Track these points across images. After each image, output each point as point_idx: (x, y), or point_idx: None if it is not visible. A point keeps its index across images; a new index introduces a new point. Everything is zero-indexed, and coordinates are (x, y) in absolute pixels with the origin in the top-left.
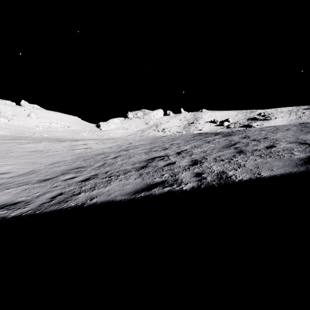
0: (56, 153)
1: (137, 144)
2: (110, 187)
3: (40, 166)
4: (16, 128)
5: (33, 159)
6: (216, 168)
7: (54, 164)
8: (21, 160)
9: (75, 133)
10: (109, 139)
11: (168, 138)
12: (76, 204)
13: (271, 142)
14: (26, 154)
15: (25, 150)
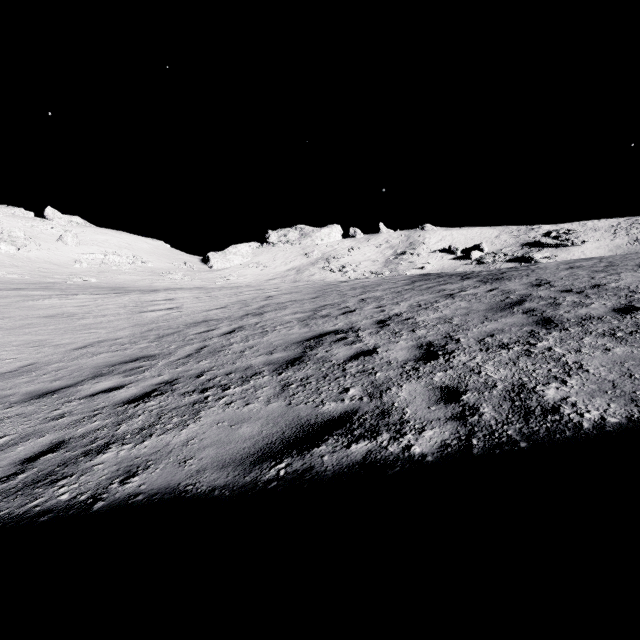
0: (101, 320)
1: (285, 299)
2: (195, 429)
3: (54, 354)
4: (32, 265)
5: (44, 335)
6: (496, 372)
7: (85, 349)
8: (15, 336)
9: (156, 276)
10: (224, 288)
11: (354, 285)
12: (75, 498)
13: (618, 296)
14: (33, 323)
15: (35, 314)
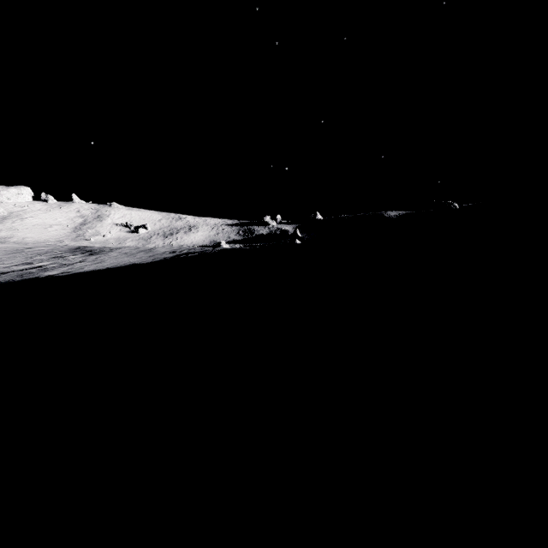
0: None
1: None
2: None
3: None
4: None
5: None
6: (51, 273)
7: None
8: None
9: None
10: None
11: (34, 252)
12: None
13: (98, 262)
14: None
15: None
